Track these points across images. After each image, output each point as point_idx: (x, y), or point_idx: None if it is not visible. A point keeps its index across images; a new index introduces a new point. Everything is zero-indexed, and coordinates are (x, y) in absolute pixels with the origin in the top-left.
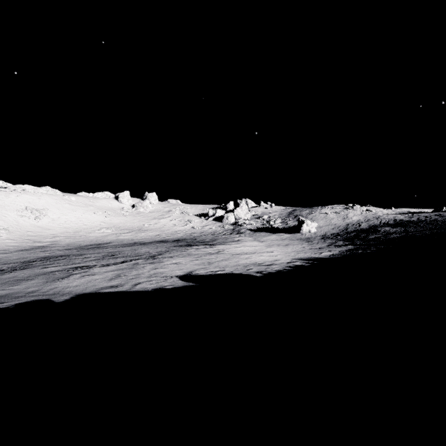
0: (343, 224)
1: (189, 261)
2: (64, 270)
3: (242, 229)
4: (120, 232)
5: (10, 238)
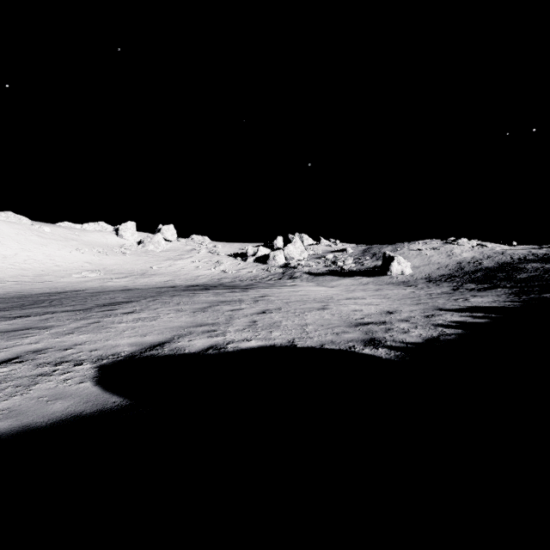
0: (451, 262)
1: (181, 314)
2: None
3: (296, 273)
4: (112, 276)
5: None
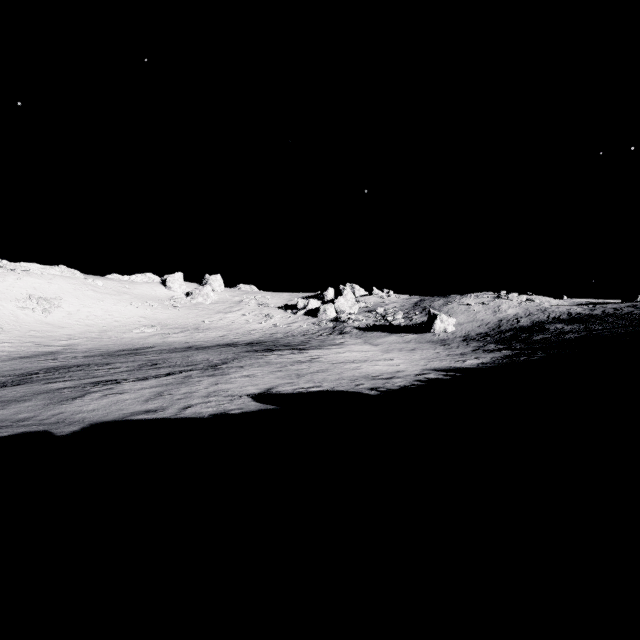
0: (493, 319)
1: (268, 373)
2: (78, 386)
3: (346, 328)
4: (169, 332)
5: (4, 340)
